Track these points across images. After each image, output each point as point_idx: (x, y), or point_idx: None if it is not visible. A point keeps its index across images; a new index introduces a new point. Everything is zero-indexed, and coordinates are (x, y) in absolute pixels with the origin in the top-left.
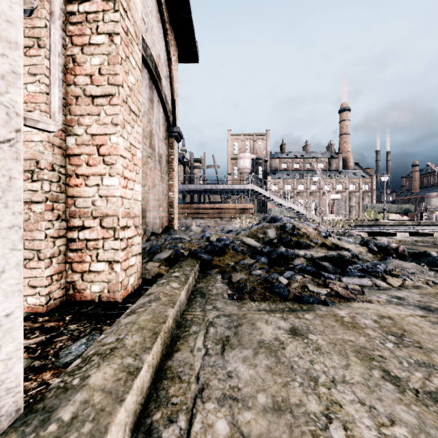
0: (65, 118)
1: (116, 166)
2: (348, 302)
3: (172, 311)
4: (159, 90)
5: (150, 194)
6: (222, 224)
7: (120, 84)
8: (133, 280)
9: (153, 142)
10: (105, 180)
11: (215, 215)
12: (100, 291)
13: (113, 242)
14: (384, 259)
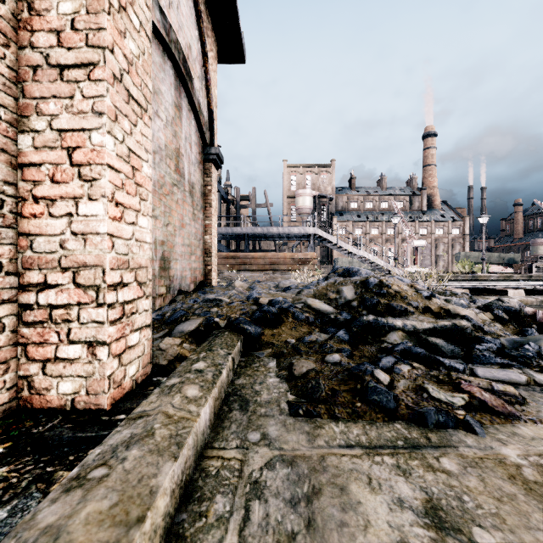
0: (15, 103)
1: (99, 183)
2: (507, 422)
3: (172, 471)
4: (189, 94)
5: (177, 236)
6: (277, 278)
7: (108, 46)
8: (135, 369)
9: (181, 165)
10: (81, 206)
11: (267, 266)
12: (74, 393)
13: (95, 310)
14: (524, 333)
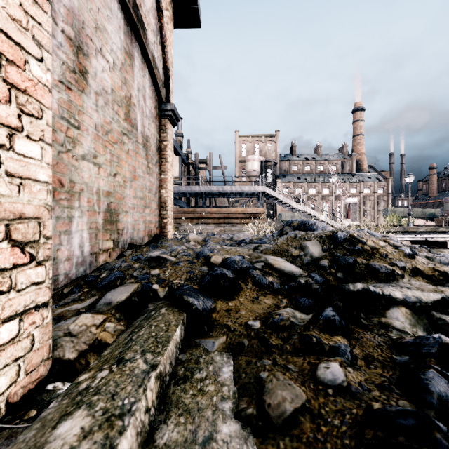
0: None
1: None
2: None
3: None
4: (142, 44)
5: (128, 188)
6: (230, 230)
7: None
8: (7, 381)
9: (133, 116)
10: None
11: (221, 220)
12: None
13: None
14: None
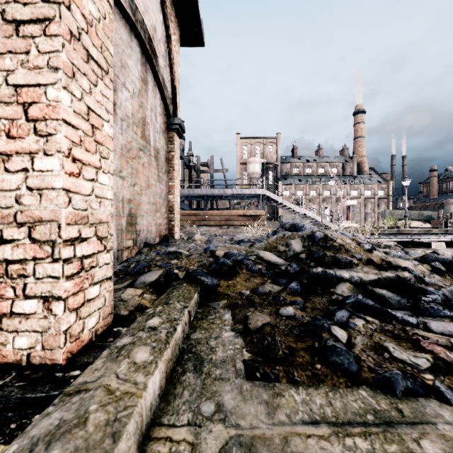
0: None
1: (55, 138)
2: None
3: None
4: (154, 70)
5: (143, 195)
6: (231, 232)
7: (64, 2)
8: (95, 321)
9: (147, 133)
10: (37, 161)
11: (223, 222)
12: (30, 348)
13: (50, 265)
14: None
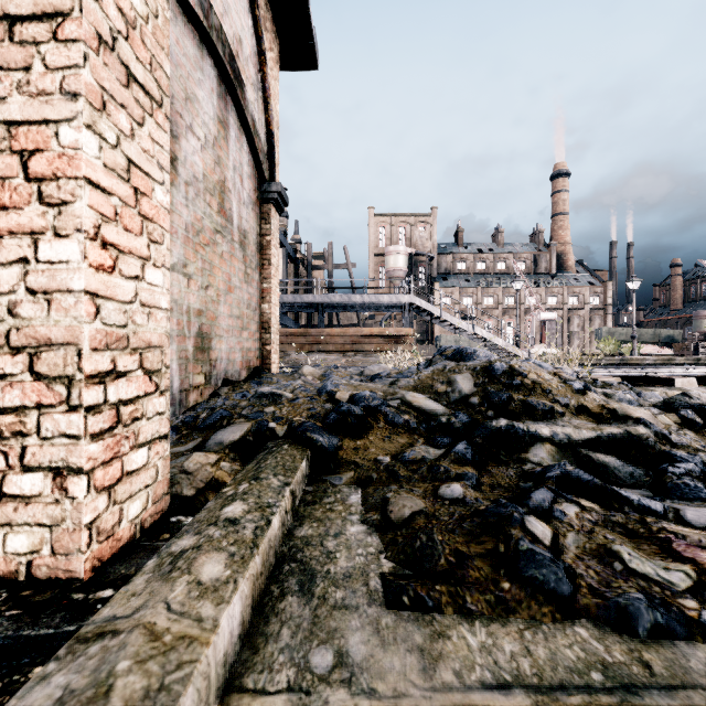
0: None
1: (72, 209)
2: None
3: None
4: (239, 106)
5: (222, 304)
6: (360, 361)
7: None
8: (141, 506)
9: (228, 205)
10: (43, 247)
11: (348, 346)
12: (32, 552)
13: (65, 417)
14: None
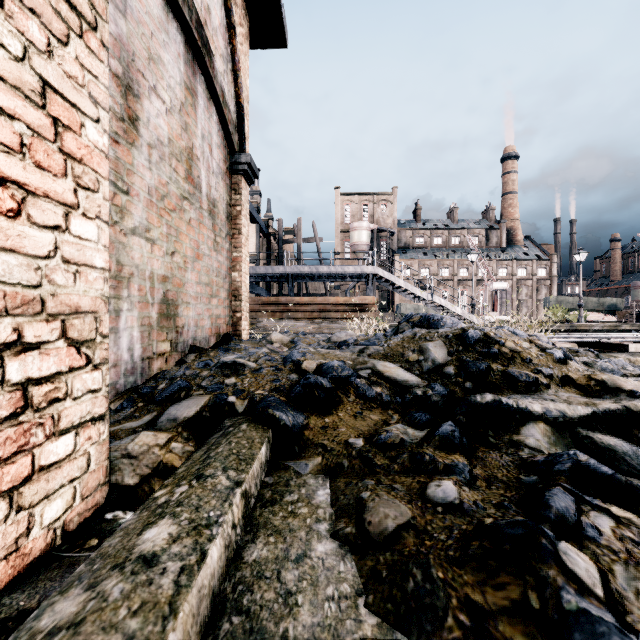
0: None
1: None
2: None
3: None
4: (208, 75)
5: (189, 271)
6: (328, 328)
7: None
8: (63, 505)
9: (196, 173)
10: None
11: (316, 314)
12: None
13: None
14: None
